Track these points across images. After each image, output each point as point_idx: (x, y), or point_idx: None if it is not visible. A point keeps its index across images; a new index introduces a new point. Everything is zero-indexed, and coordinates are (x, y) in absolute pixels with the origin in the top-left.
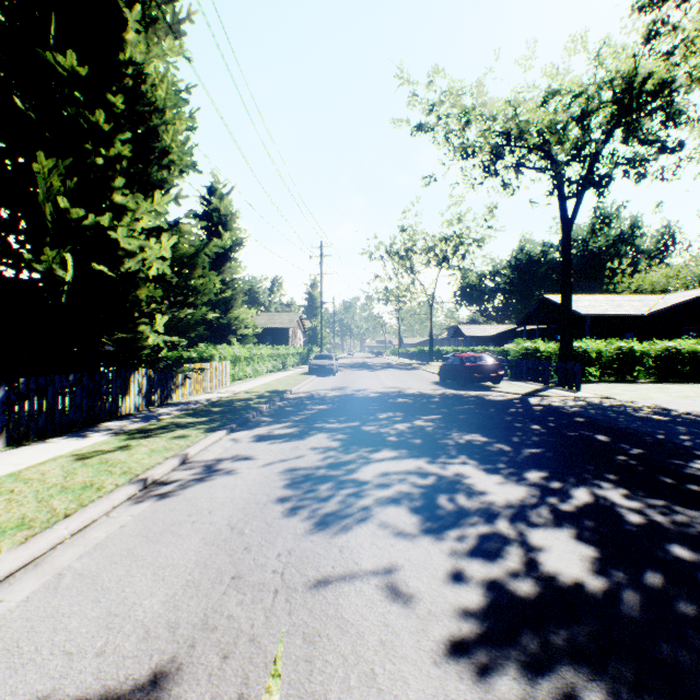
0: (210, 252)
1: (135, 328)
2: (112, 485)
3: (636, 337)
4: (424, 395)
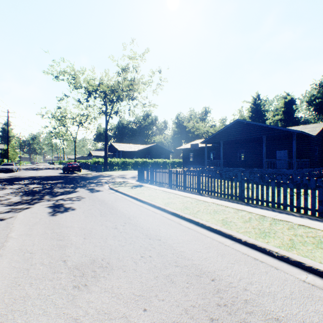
0: None
1: None
2: None
3: (136, 157)
4: (48, 176)
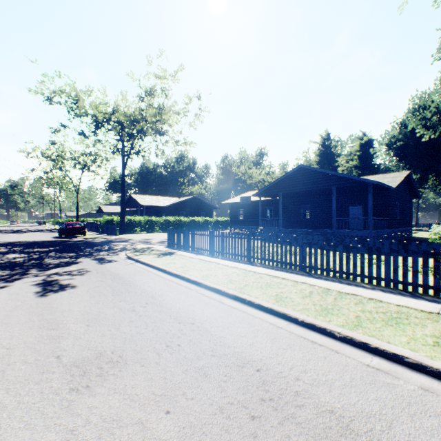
0: None
1: None
2: None
3: (166, 215)
4: (37, 241)
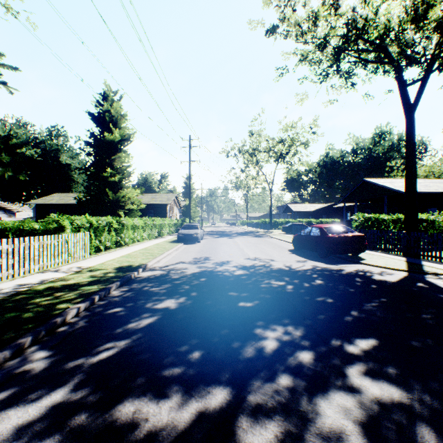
0: None
1: None
2: None
3: (439, 211)
4: (297, 272)
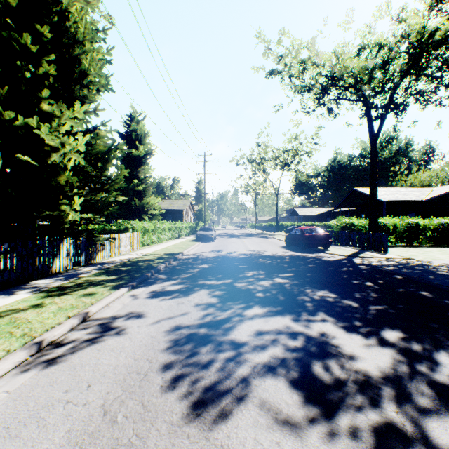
0: (121, 152)
1: (58, 207)
2: (3, 351)
3: (416, 215)
4: (277, 256)
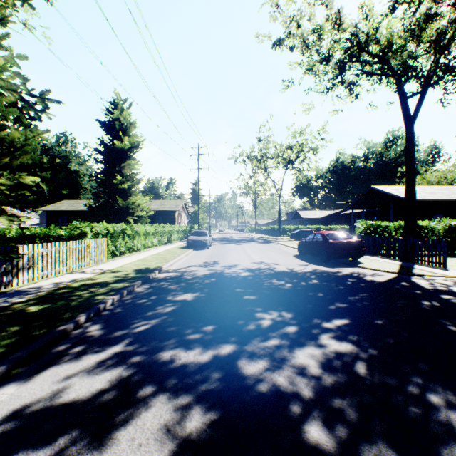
0: (43, 102)
1: None
2: None
3: (444, 217)
4: (298, 274)
